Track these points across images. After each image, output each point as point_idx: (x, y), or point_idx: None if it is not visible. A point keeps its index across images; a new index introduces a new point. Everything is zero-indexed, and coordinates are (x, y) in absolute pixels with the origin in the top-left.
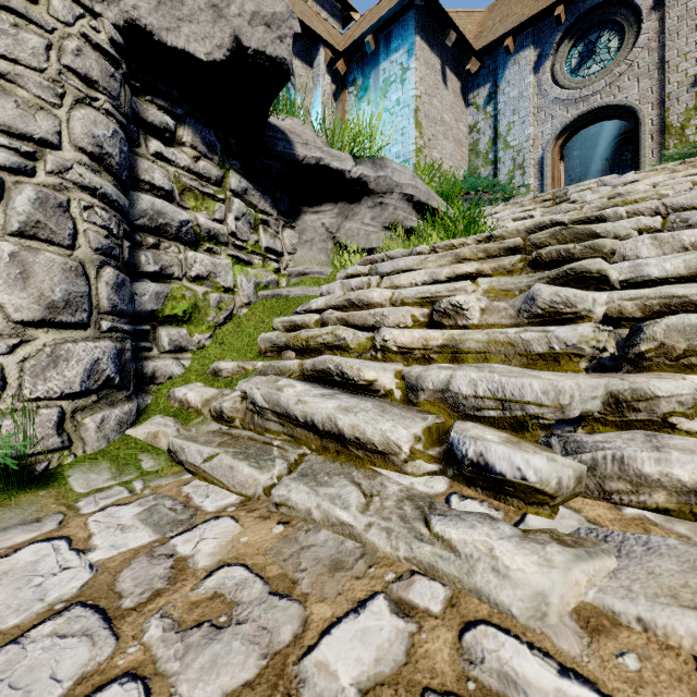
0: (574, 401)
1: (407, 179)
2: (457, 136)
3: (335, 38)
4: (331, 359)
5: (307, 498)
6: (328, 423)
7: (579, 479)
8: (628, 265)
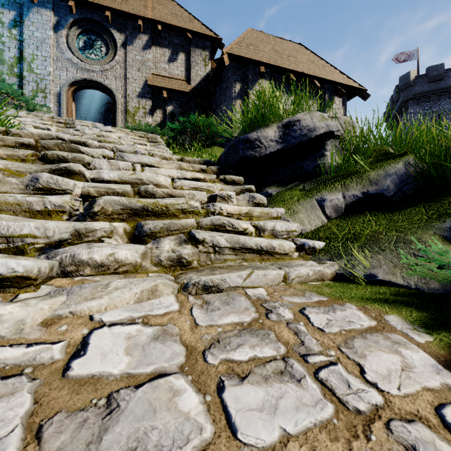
0: (55, 233)
1: None
2: None
3: None
4: None
5: None
6: None
7: (53, 268)
8: (96, 171)
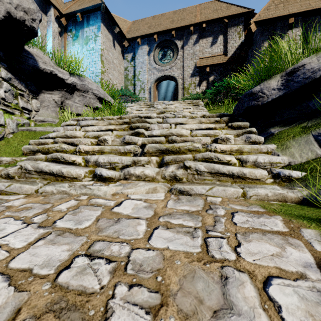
0: (125, 162)
1: (95, 87)
2: (120, 70)
3: (60, 4)
4: (59, 154)
5: (52, 188)
6: (58, 171)
7: (120, 175)
8: (150, 131)
